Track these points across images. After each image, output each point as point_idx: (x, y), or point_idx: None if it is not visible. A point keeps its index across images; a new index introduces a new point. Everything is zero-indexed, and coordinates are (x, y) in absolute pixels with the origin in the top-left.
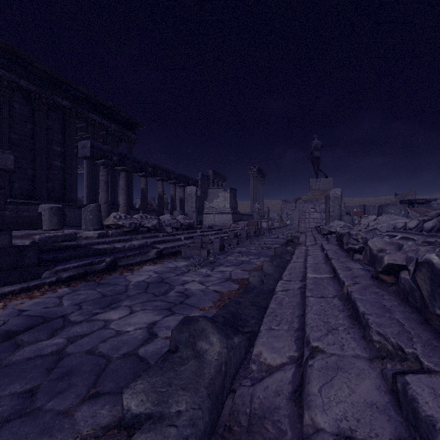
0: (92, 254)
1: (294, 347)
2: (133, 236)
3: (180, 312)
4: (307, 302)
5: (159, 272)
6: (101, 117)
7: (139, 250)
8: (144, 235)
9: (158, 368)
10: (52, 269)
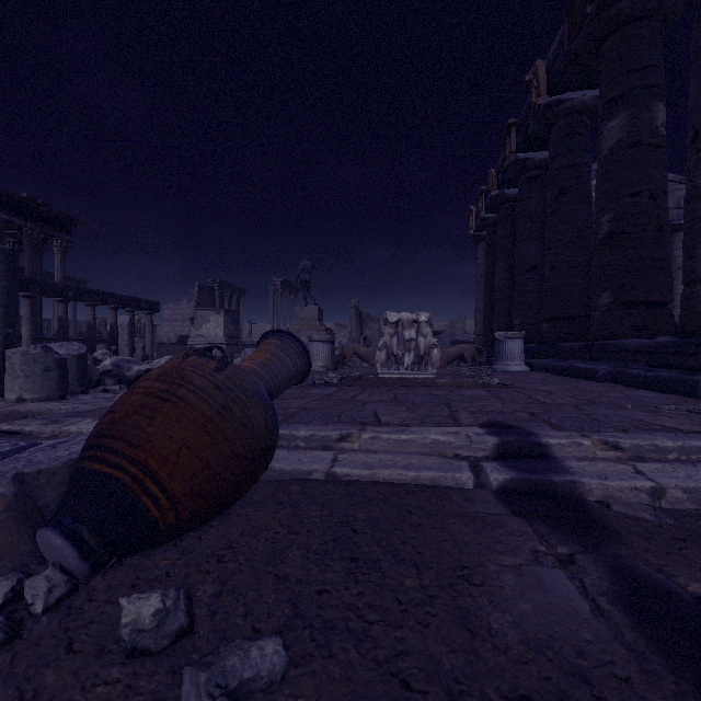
0: None
1: None
2: None
3: None
4: None
5: None
6: (9, 214)
7: None
8: None
9: None
10: None
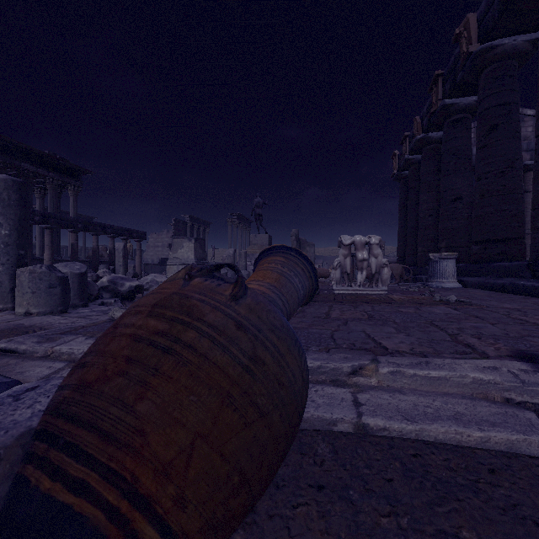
0: None
1: None
2: None
3: None
4: None
5: None
6: (36, 166)
7: None
8: None
9: None
10: None
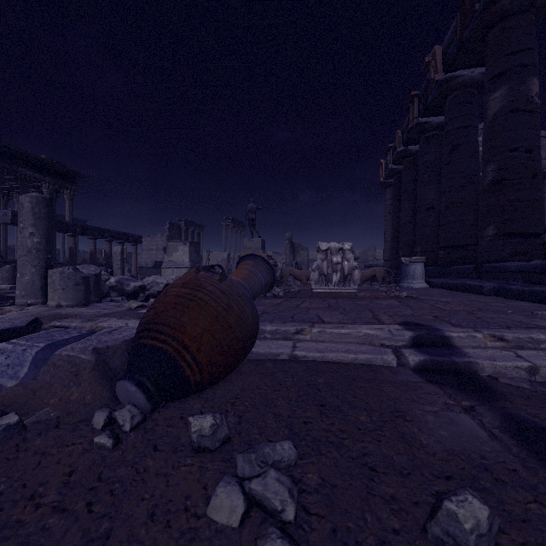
0: (3, 299)
1: None
2: None
3: None
4: None
5: None
6: (33, 171)
7: None
8: None
9: None
10: None
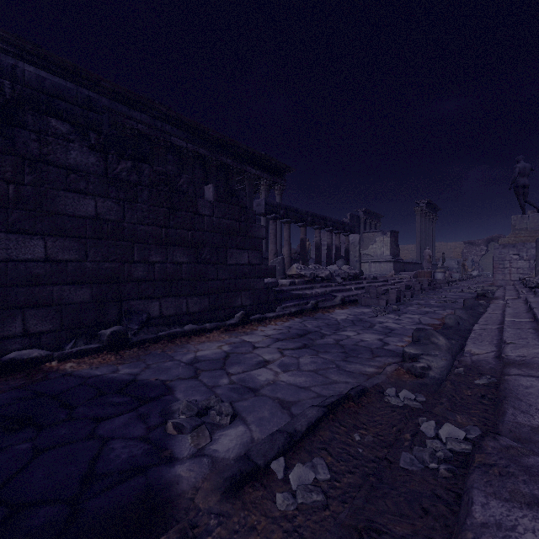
0: (294, 297)
1: (494, 348)
2: (313, 285)
3: (394, 336)
4: (504, 330)
5: (352, 314)
6: (255, 169)
7: (324, 297)
8: (321, 284)
9: (413, 345)
10: (280, 306)
